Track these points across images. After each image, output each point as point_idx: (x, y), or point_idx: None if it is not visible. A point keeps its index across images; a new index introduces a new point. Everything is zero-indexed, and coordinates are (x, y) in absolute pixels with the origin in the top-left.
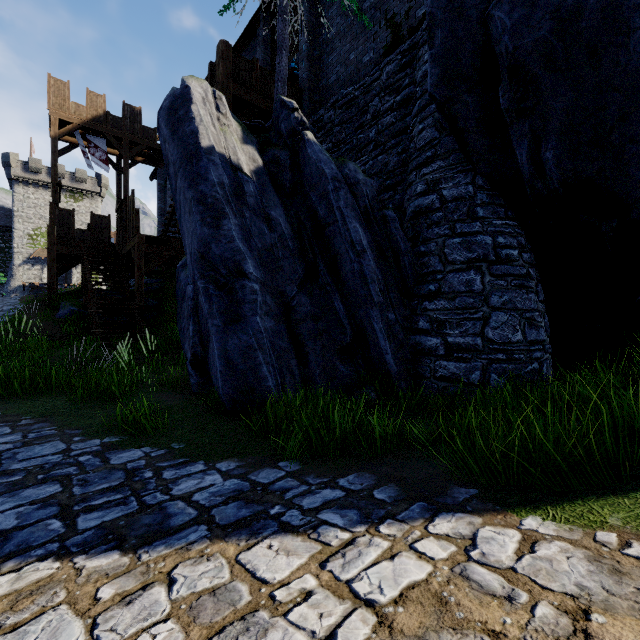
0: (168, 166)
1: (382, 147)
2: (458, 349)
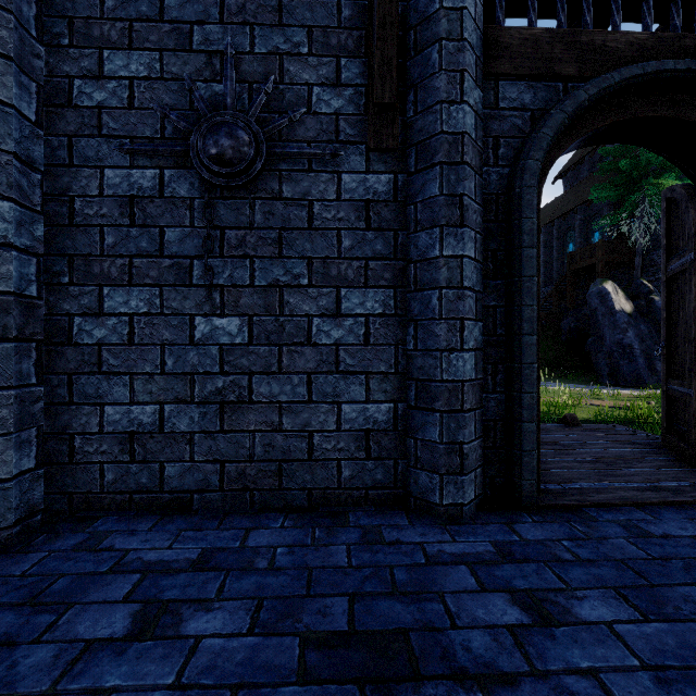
0: (596, 311)
1: None
2: None
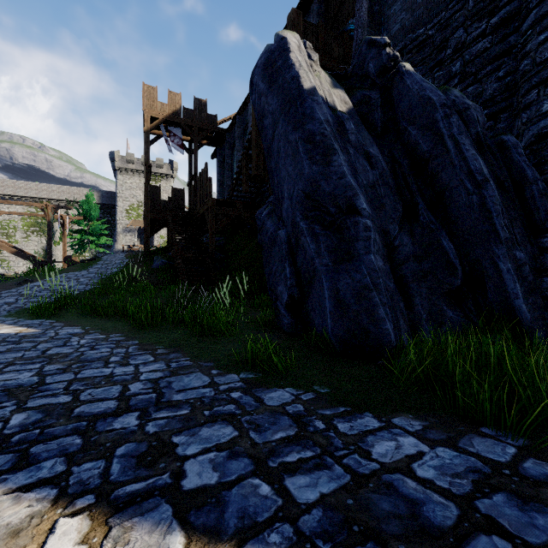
0: (262, 119)
1: (472, 77)
2: None
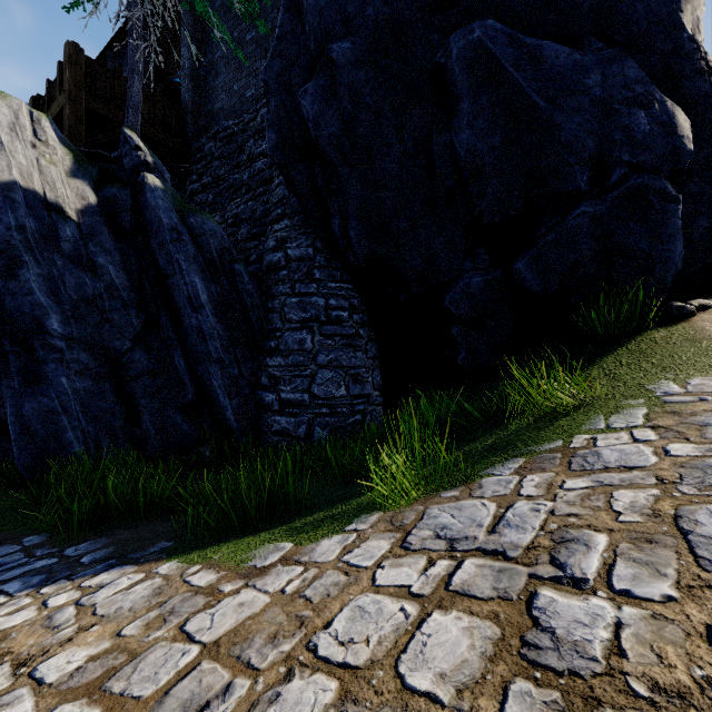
0: None
1: (253, 193)
2: (289, 405)
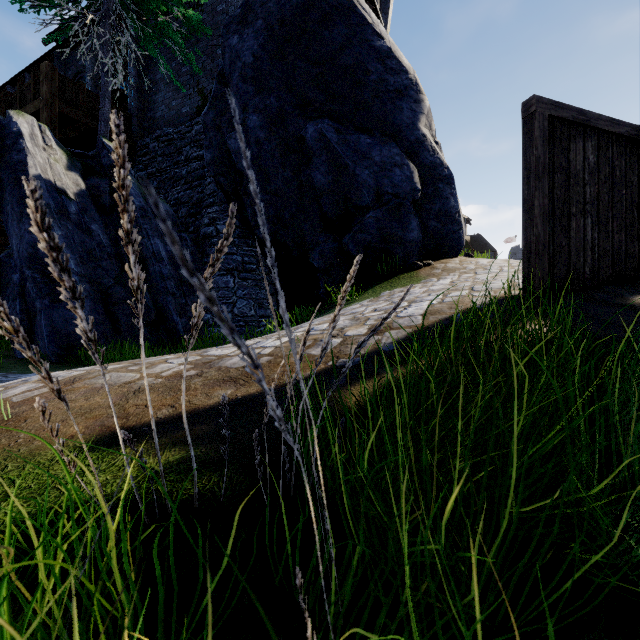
0: None
1: (190, 184)
2: None
